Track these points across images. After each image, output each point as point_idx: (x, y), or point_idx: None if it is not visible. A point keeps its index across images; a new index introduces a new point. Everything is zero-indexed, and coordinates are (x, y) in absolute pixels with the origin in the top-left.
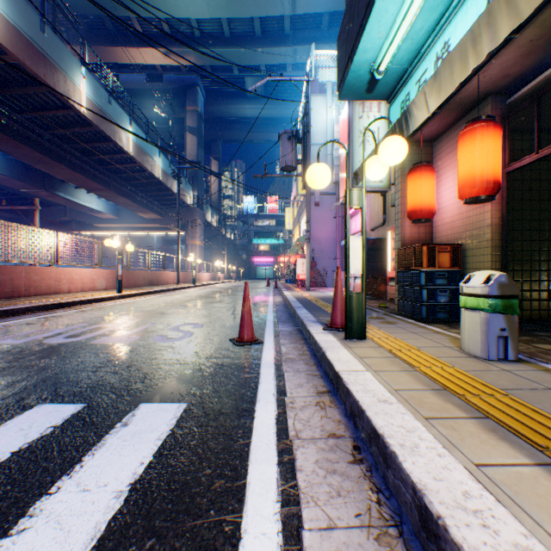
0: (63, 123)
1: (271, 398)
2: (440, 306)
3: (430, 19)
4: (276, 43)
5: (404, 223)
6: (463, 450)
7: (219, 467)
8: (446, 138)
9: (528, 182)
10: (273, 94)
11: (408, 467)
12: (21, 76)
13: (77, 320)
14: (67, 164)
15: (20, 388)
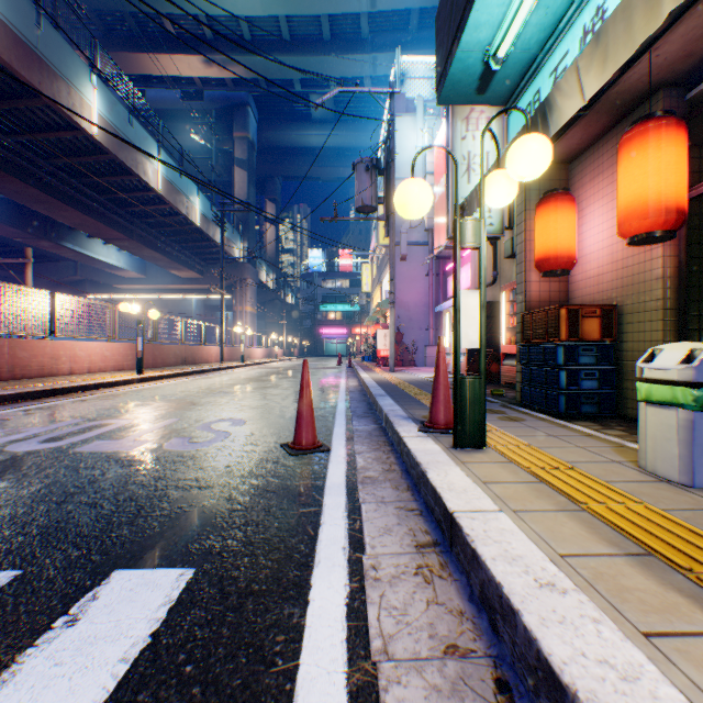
0: (67, 150)
1: (339, 556)
2: (586, 394)
3: None
4: (350, 49)
5: (529, 277)
6: None
7: None
8: (590, 156)
9: None
10: (346, 117)
11: None
12: (8, 84)
13: (70, 414)
14: (74, 205)
15: None
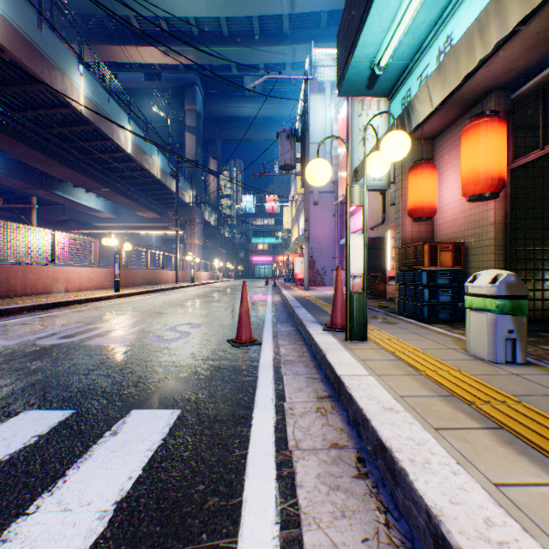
0: (61, 122)
1: (269, 403)
2: (442, 305)
3: (432, 12)
4: (275, 42)
5: (404, 221)
6: (479, 467)
7: (214, 483)
8: (447, 135)
9: (531, 180)
10: (271, 93)
11: (420, 487)
12: (18, 74)
13: (73, 320)
14: (65, 163)
15: (7, 393)
